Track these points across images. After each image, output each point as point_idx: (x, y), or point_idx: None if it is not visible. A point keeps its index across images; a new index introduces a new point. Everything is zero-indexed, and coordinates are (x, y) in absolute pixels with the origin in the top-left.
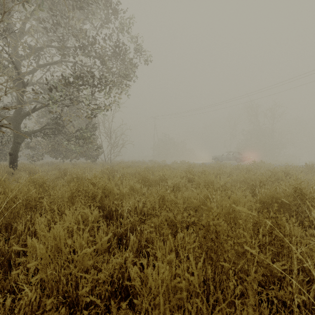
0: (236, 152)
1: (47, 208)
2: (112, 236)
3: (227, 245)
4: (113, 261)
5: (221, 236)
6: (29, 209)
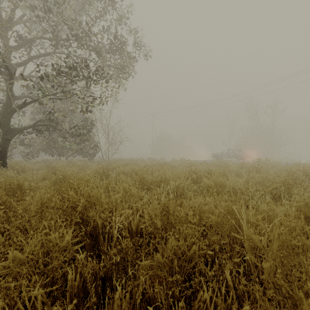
0: (236, 149)
1: None
2: (90, 279)
3: None
4: None
5: None
6: None
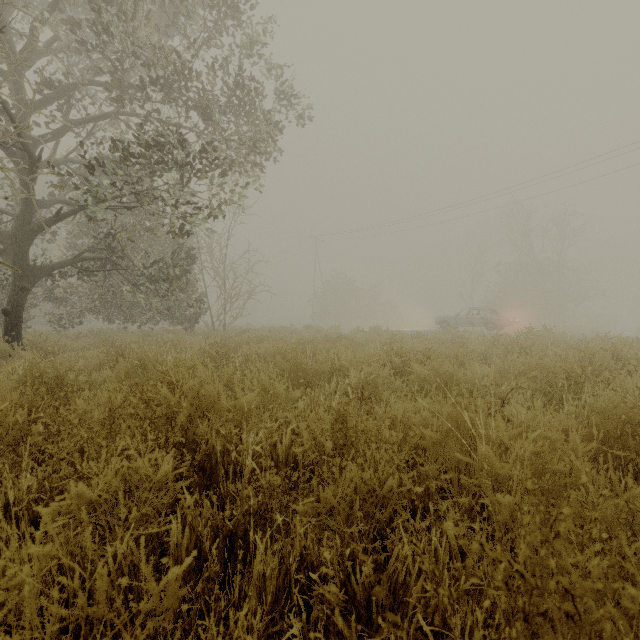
0: (485, 309)
1: None
2: (209, 535)
3: None
4: None
5: (606, 628)
6: None
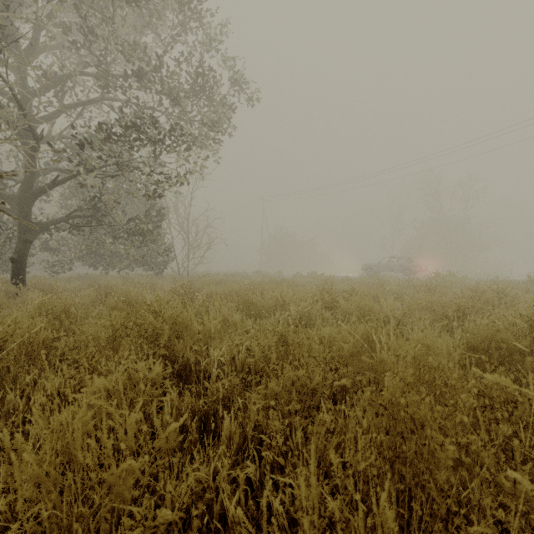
0: (403, 257)
1: (47, 369)
2: (190, 414)
3: (444, 454)
4: (189, 477)
5: (428, 432)
6: (31, 362)
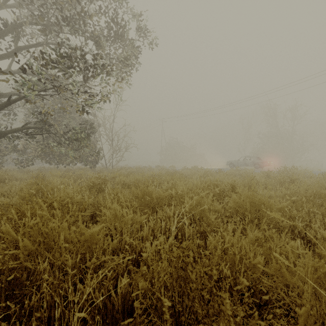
0: (254, 156)
1: None
2: None
3: None
4: None
5: None
6: None
